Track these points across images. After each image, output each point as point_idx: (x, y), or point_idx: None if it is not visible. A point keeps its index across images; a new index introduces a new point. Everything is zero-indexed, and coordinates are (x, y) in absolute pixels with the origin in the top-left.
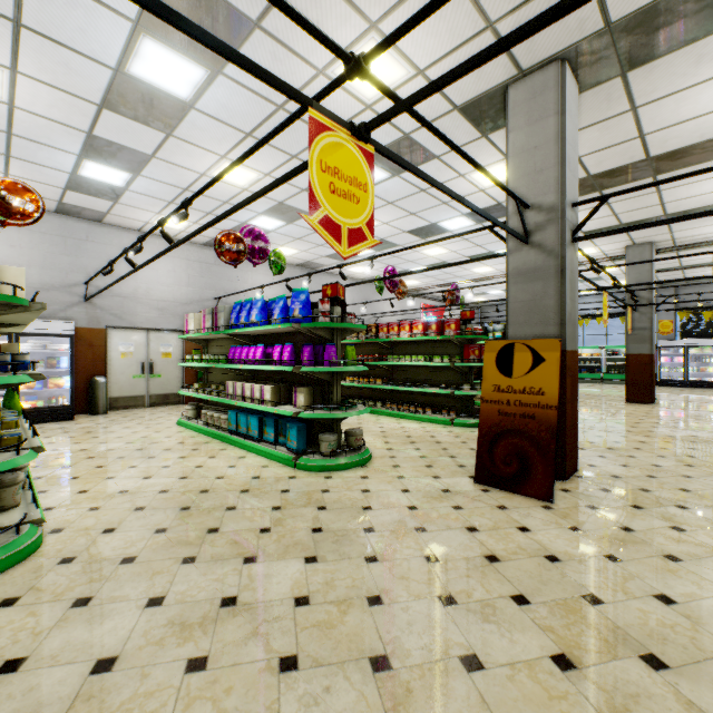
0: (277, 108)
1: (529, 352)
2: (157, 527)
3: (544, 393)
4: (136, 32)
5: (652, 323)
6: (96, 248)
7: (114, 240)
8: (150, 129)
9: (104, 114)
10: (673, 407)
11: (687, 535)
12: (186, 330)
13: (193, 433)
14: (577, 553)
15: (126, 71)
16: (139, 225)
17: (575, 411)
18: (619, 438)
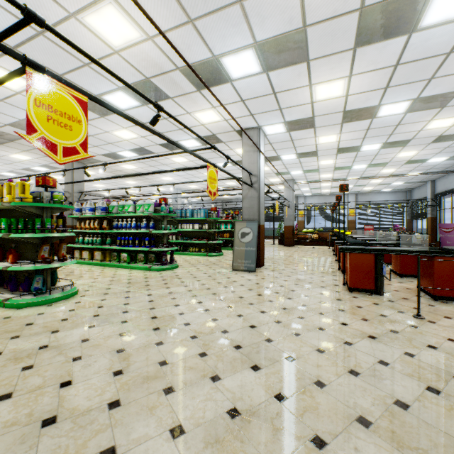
0: None
1: None
2: None
3: None
4: None
5: None
6: None
7: None
8: None
9: None
10: None
11: None
12: None
13: None
14: None
15: None
16: None
17: None
18: None
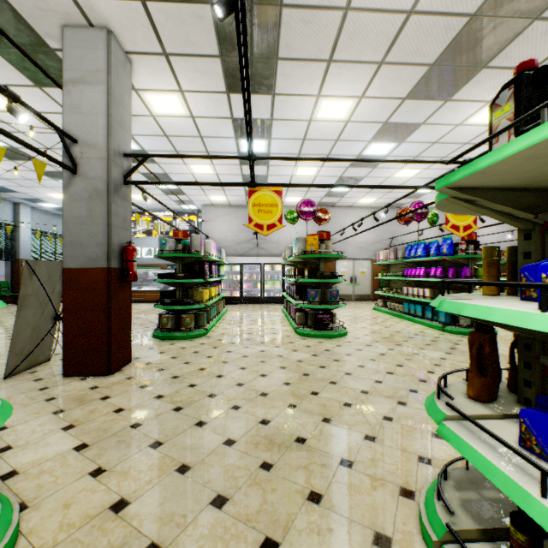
0: (433, 143)
1: None
2: (382, 337)
3: None
4: (369, 143)
5: None
6: (331, 220)
7: (338, 214)
8: (366, 168)
9: (348, 169)
10: None
11: None
12: (378, 259)
13: (383, 314)
14: None
15: (361, 154)
16: (350, 204)
17: None
18: None
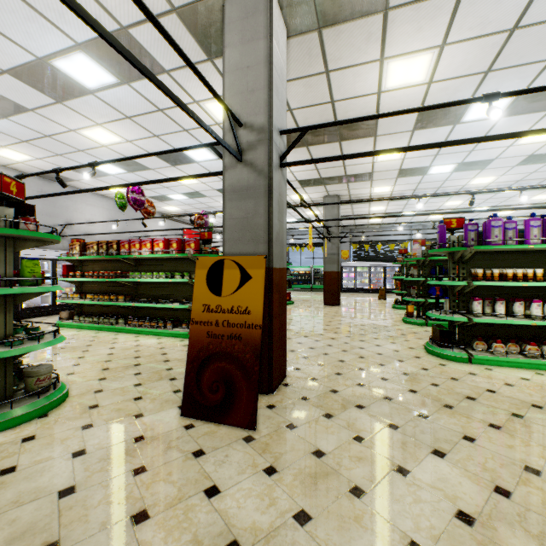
0: None
1: (238, 269)
2: None
3: (250, 312)
4: None
5: (338, 250)
6: None
7: None
8: None
9: None
10: (350, 307)
11: (367, 446)
12: None
13: None
14: (266, 522)
15: None
16: None
17: (283, 324)
18: (319, 336)
